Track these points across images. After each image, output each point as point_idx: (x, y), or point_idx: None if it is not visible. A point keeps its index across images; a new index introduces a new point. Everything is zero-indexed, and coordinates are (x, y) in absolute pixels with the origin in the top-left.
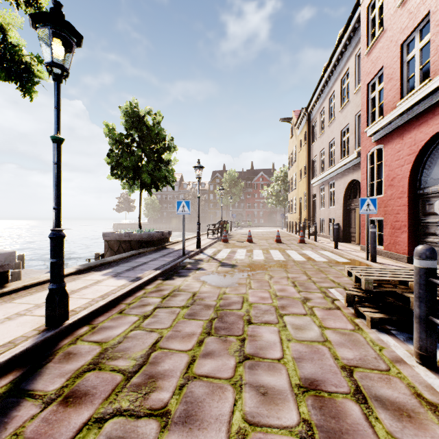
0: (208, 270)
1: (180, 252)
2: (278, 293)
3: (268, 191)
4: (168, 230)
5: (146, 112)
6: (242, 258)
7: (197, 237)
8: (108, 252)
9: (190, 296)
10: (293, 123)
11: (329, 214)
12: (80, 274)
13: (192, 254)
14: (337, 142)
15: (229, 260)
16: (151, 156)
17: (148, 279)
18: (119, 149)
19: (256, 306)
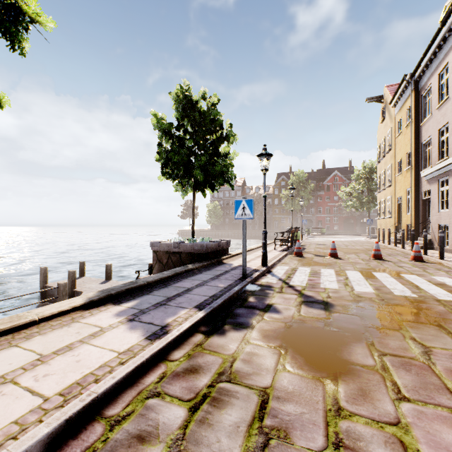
0: (283, 313)
1: (239, 272)
2: None
3: (346, 192)
4: (226, 240)
5: (200, 96)
6: (334, 287)
7: (263, 251)
8: (157, 264)
9: (253, 411)
10: (385, 101)
11: None
12: (89, 309)
13: (256, 275)
14: None
15: (315, 292)
16: (206, 150)
17: (178, 334)
18: (170, 144)
19: None
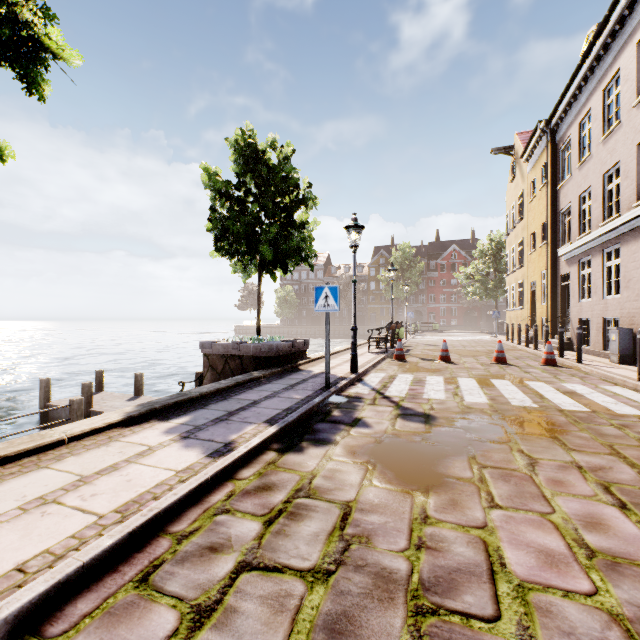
0: (374, 428)
1: (320, 380)
2: (588, 539)
3: (467, 274)
4: (303, 339)
5: (268, 145)
6: (441, 397)
7: (352, 353)
8: (209, 373)
9: (334, 522)
10: (516, 154)
11: (604, 310)
12: (129, 427)
13: (342, 384)
14: (626, 168)
15: (415, 403)
16: (276, 217)
17: (246, 451)
18: (226, 208)
19: (547, 605)
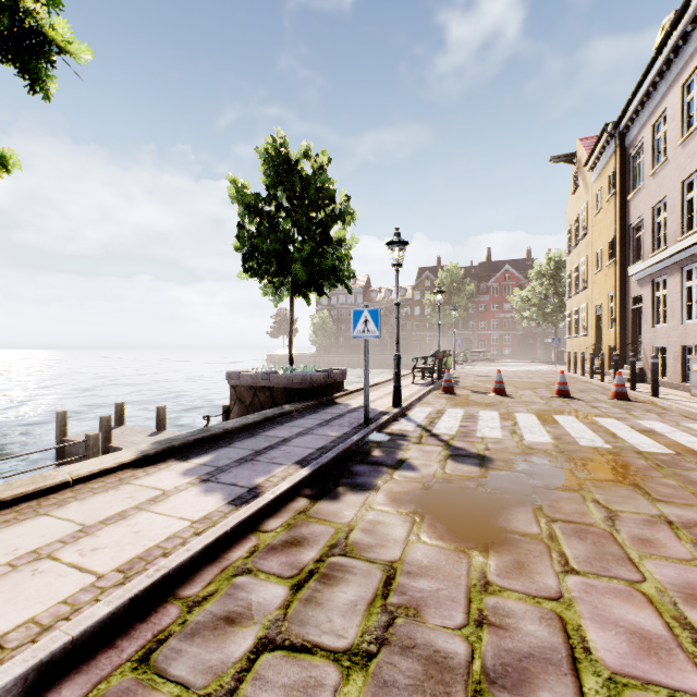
0: (421, 471)
1: (359, 415)
2: (692, 617)
3: (522, 298)
4: (340, 369)
5: (301, 154)
6: (496, 435)
7: (395, 384)
8: (236, 406)
9: (376, 588)
10: (578, 162)
11: (683, 337)
12: (143, 467)
13: (384, 420)
14: None
15: (468, 442)
16: (311, 234)
17: (273, 498)
18: (256, 225)
19: None
